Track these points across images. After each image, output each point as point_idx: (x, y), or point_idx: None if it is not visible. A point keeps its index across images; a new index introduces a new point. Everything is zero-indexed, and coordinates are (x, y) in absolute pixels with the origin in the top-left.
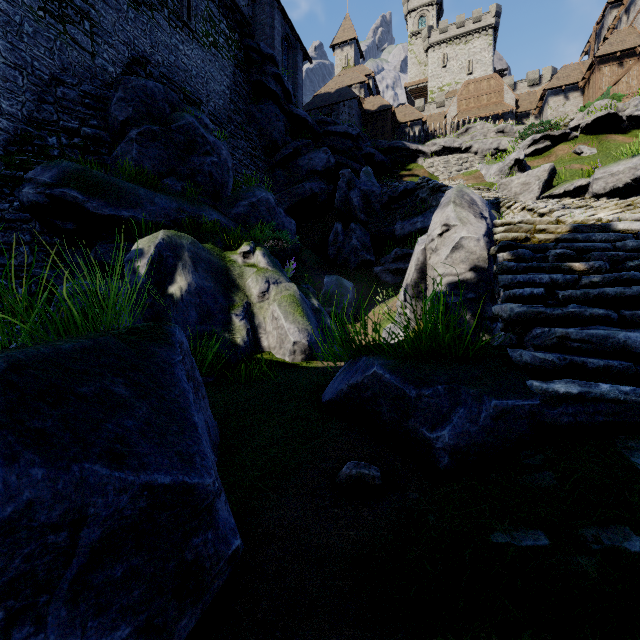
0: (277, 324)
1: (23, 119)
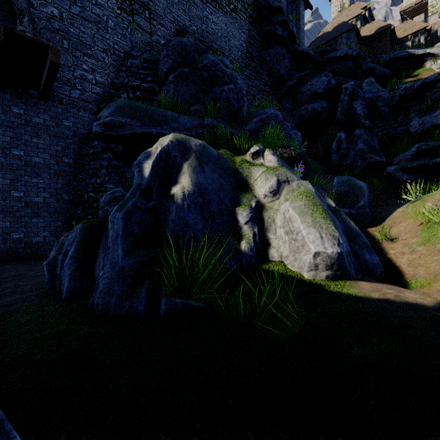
0: (290, 227)
1: (108, 85)
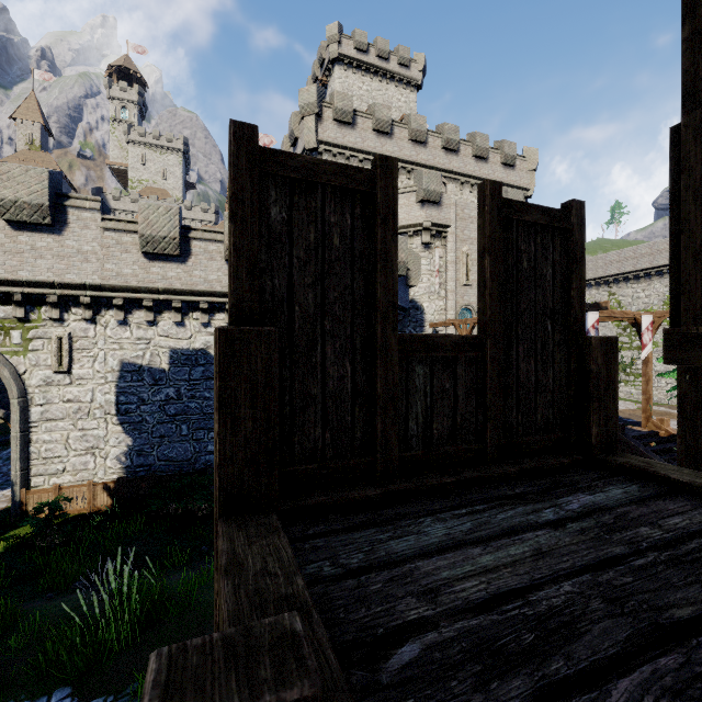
0: None
1: None
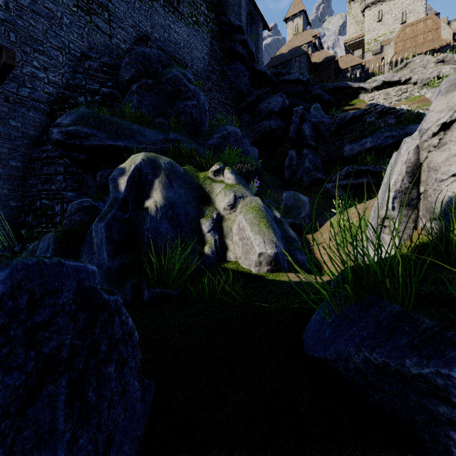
0: (243, 235)
1: (63, 86)
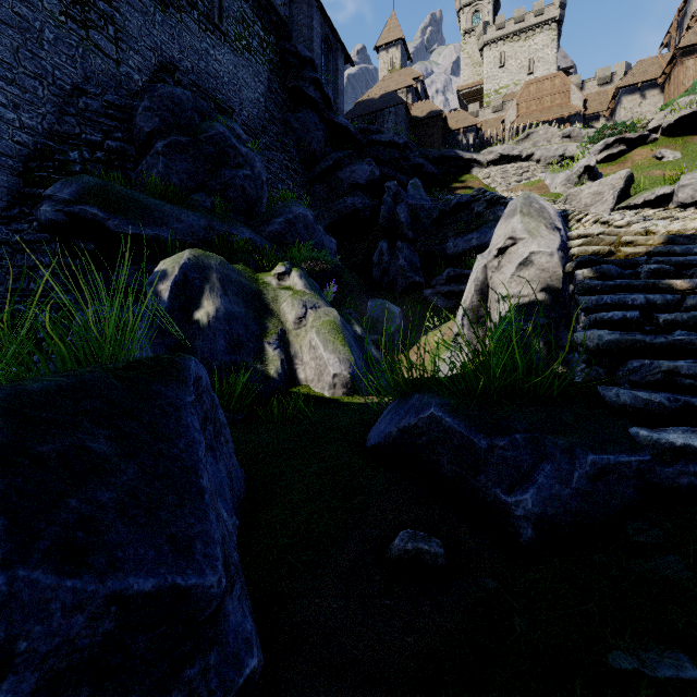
0: (315, 354)
1: (43, 133)
